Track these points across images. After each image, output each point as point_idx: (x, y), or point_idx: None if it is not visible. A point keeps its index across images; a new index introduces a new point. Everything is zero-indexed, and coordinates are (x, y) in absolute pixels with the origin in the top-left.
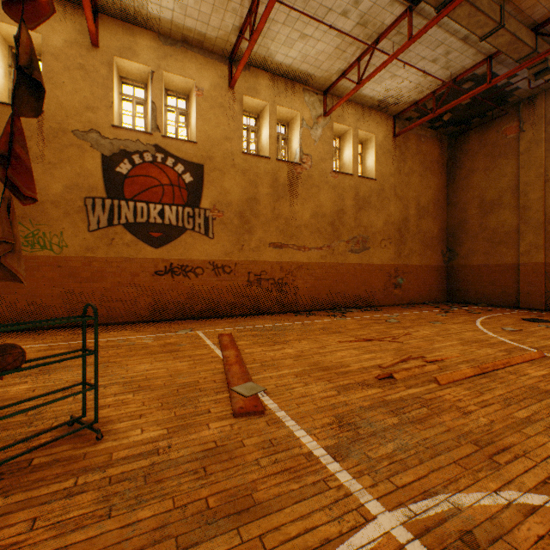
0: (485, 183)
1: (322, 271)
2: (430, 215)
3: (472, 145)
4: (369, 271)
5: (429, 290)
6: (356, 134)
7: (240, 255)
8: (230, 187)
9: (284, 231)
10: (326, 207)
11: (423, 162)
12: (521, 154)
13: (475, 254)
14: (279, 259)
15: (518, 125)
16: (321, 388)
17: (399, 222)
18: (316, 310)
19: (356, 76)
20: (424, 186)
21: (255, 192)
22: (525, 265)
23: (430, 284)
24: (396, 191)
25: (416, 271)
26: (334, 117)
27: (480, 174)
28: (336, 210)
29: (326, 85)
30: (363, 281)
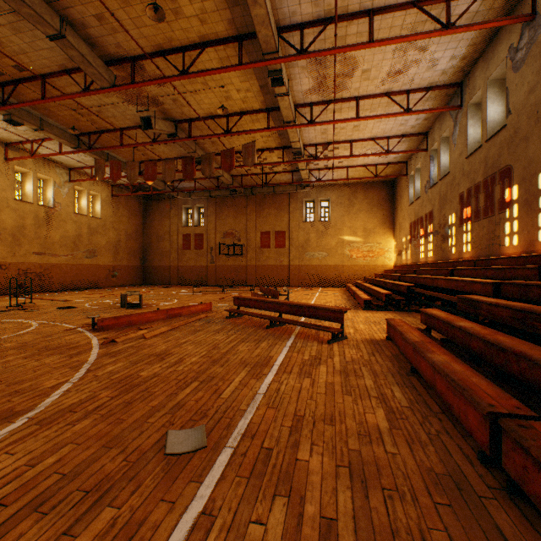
0: (159, 227)
1: (69, 268)
2: (134, 239)
3: (154, 207)
4: (98, 268)
5: (133, 279)
6: (90, 193)
7: (13, 259)
8: (7, 219)
9: (43, 245)
10: (71, 233)
11: (130, 211)
12: (171, 218)
13: (156, 260)
14: (40, 261)
15: (171, 205)
16: (85, 299)
17: (116, 242)
18: (65, 290)
19: (90, 169)
20: (130, 223)
21: (24, 222)
22: (173, 266)
23: (134, 275)
24: (114, 225)
25: (126, 268)
26: (76, 183)
27: (158, 222)
28: (77, 235)
29: (72, 167)
30: (94, 274)
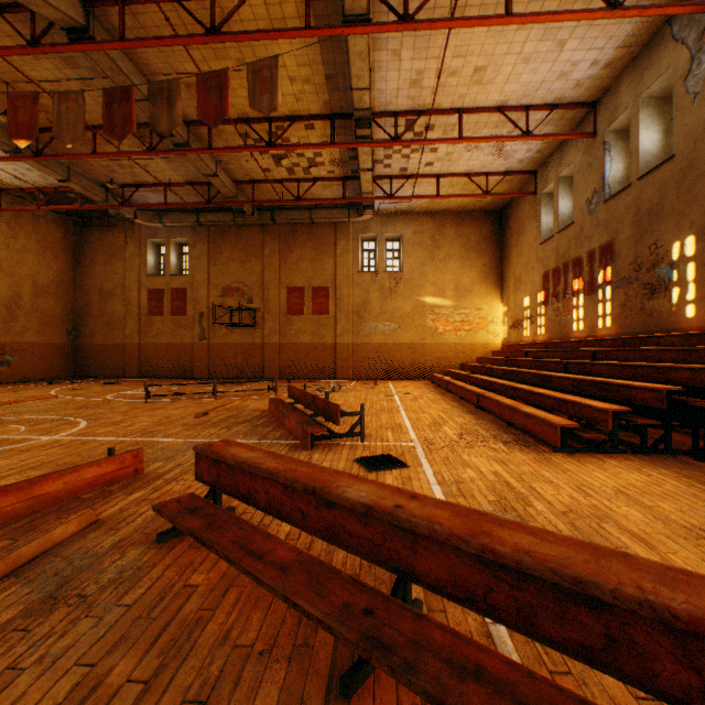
0: (105, 275)
1: None
2: (53, 294)
3: (95, 240)
4: None
5: (52, 367)
6: None
7: None
8: None
9: None
10: None
11: (43, 243)
12: (128, 260)
13: (98, 335)
14: None
15: (127, 237)
16: None
17: (8, 298)
18: None
19: None
20: (44, 265)
21: None
22: (130, 345)
23: (54, 361)
24: (4, 266)
25: (34, 348)
26: None
27: (102, 266)
28: None
29: None
30: None
